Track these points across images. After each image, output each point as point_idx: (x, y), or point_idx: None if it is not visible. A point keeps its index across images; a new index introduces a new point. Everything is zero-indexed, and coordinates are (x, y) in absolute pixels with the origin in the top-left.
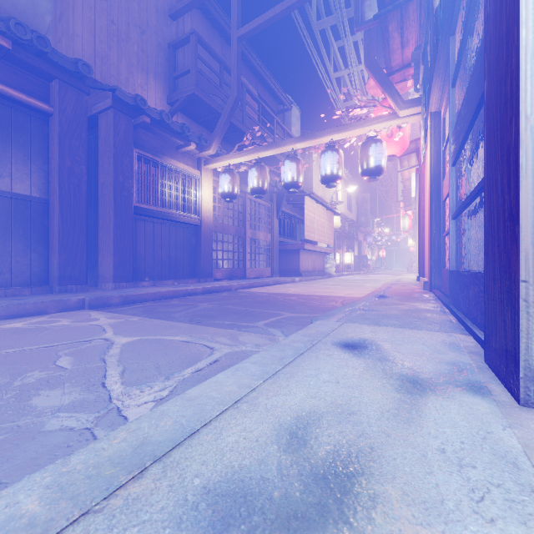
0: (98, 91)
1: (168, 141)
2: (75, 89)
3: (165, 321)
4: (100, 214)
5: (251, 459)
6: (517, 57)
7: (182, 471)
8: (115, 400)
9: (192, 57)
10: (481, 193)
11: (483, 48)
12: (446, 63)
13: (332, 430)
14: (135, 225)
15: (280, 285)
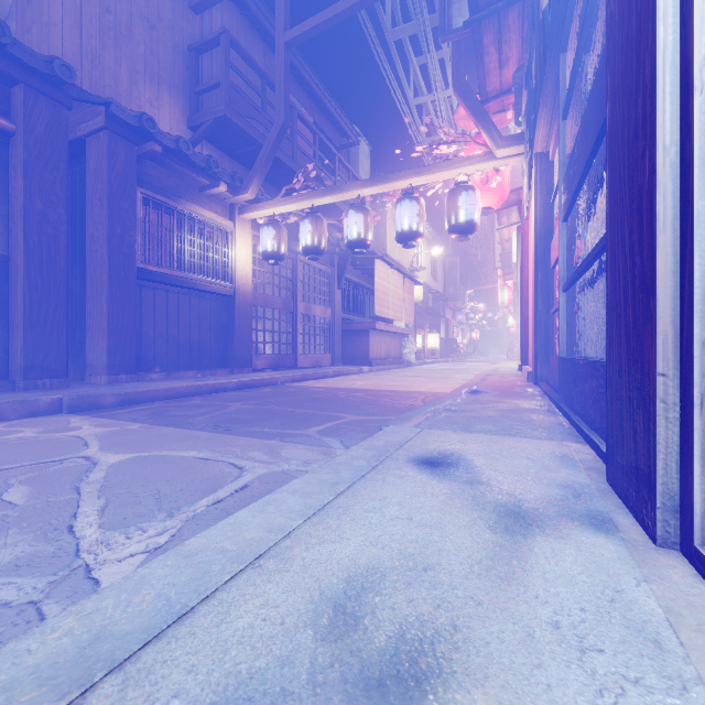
0: (84, 104)
1: (189, 179)
2: (49, 100)
3: (178, 429)
4: (88, 278)
5: (270, 657)
6: (653, 65)
7: (153, 688)
8: (85, 554)
9: (222, 65)
10: (600, 257)
11: (603, 65)
12: (556, 89)
13: (398, 599)
14: (140, 295)
15: (343, 377)
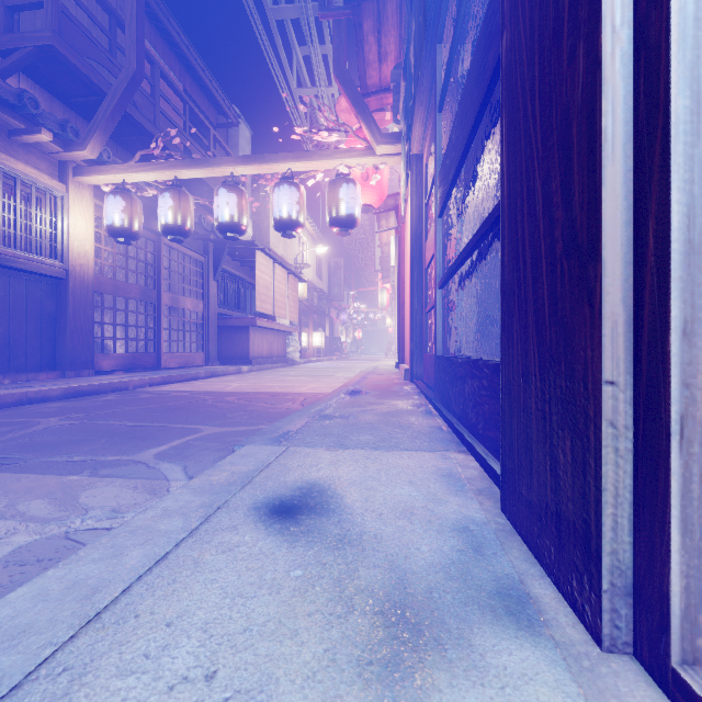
0: None
1: None
2: None
3: None
4: None
5: None
6: None
7: None
8: None
9: None
10: (479, 246)
11: (486, 25)
12: (431, 87)
13: None
14: None
15: (217, 378)
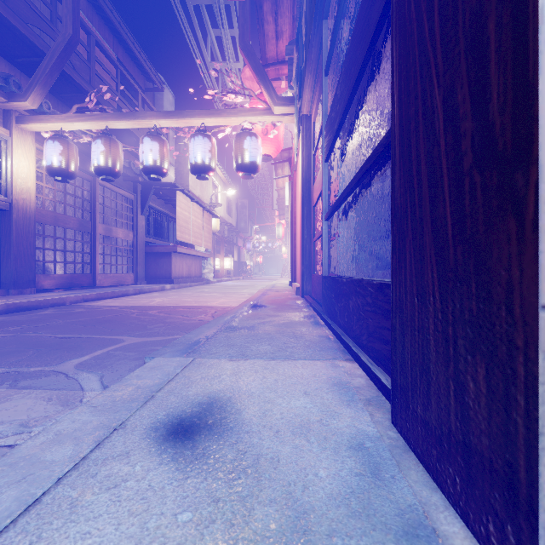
0: None
1: None
2: None
3: None
4: None
5: None
6: None
7: None
8: None
9: None
10: (362, 182)
11: None
12: (318, 58)
13: None
14: None
15: (144, 295)
